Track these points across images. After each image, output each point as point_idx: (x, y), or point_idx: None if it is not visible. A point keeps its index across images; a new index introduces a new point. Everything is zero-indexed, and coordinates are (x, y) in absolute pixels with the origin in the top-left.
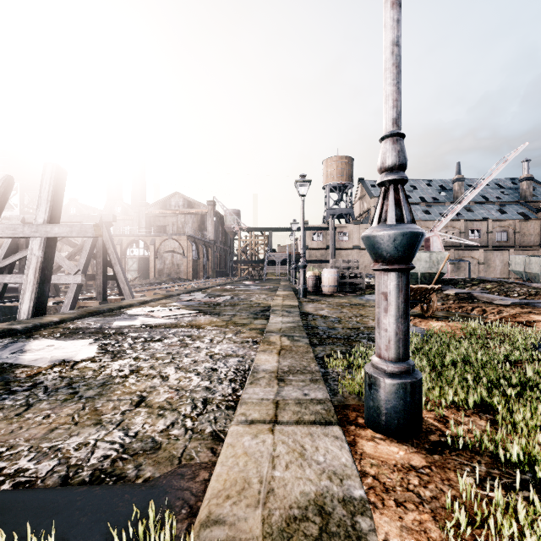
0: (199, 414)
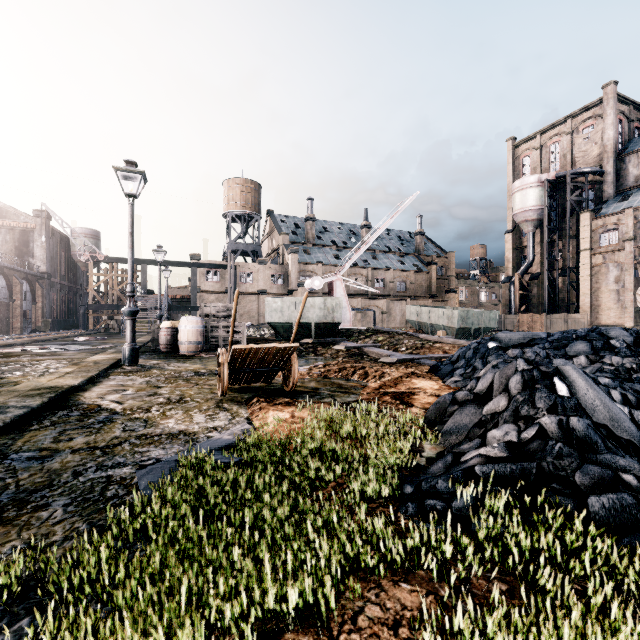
0: None
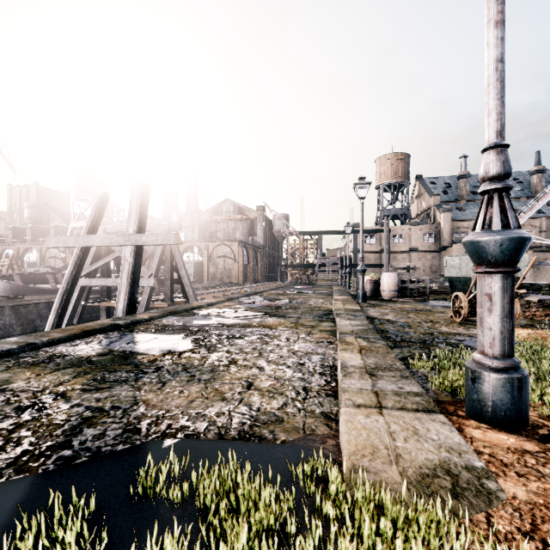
0: (305, 398)
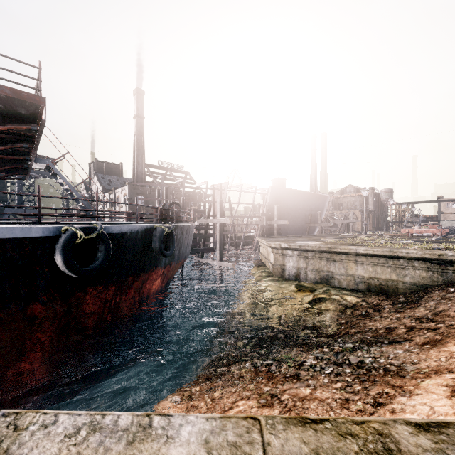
0: None
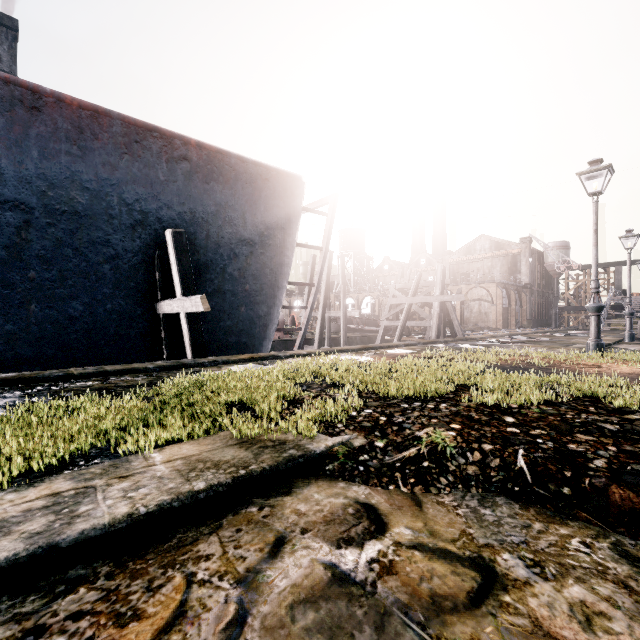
0: None
